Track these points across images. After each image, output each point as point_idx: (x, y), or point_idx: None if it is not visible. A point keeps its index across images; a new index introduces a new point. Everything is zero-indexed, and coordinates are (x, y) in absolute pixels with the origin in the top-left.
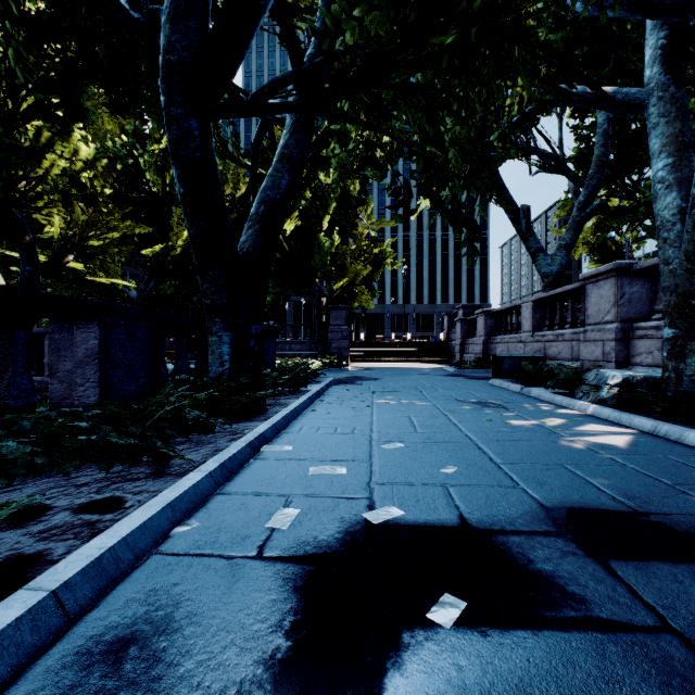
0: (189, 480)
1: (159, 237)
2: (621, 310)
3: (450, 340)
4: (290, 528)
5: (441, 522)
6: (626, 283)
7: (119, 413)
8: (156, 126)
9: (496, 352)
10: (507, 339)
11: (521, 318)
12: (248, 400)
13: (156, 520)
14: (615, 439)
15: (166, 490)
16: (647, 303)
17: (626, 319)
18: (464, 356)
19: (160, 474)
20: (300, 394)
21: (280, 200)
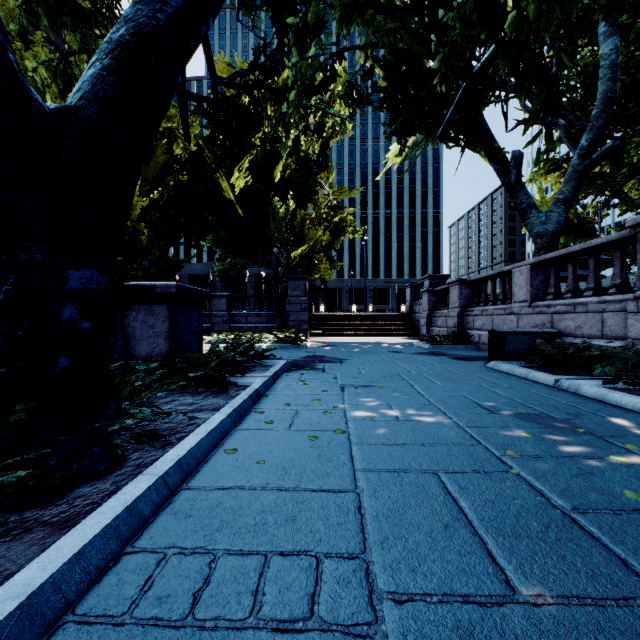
0: None
1: None
2: None
3: (413, 312)
4: None
5: None
6: None
7: None
8: (47, 22)
9: (475, 325)
10: (491, 310)
11: (512, 286)
12: None
13: None
14: None
15: None
16: None
17: None
18: (431, 330)
19: None
20: (226, 397)
21: (165, 24)
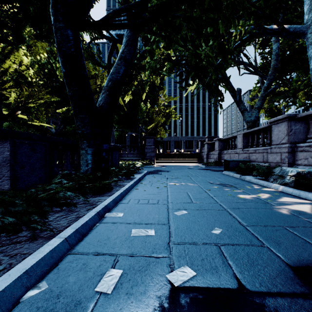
0: (49, 246)
1: (65, 104)
2: (290, 137)
3: (201, 152)
4: (113, 291)
5: (223, 283)
6: (292, 124)
7: (8, 199)
8: None
9: (224, 158)
10: (230, 152)
11: (237, 142)
12: (100, 185)
13: (9, 290)
14: (303, 207)
15: (29, 256)
16: (303, 134)
17: (292, 142)
18: (208, 160)
19: (33, 238)
20: (130, 180)
21: (119, 79)
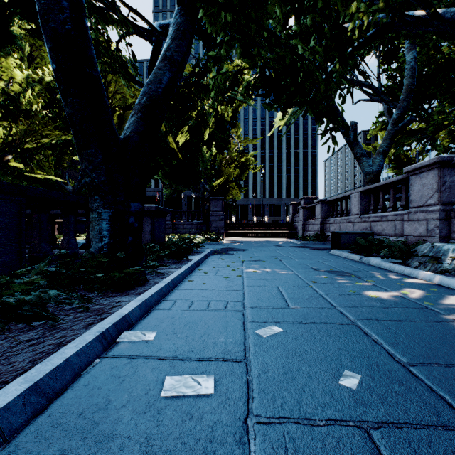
0: None
1: None
2: (443, 194)
3: (294, 222)
4: None
5: None
6: (447, 173)
7: None
8: None
9: (330, 230)
10: (339, 220)
11: (350, 205)
12: (122, 274)
13: None
14: None
15: None
16: None
17: (447, 202)
18: (305, 233)
19: None
20: (182, 264)
21: (161, 93)
